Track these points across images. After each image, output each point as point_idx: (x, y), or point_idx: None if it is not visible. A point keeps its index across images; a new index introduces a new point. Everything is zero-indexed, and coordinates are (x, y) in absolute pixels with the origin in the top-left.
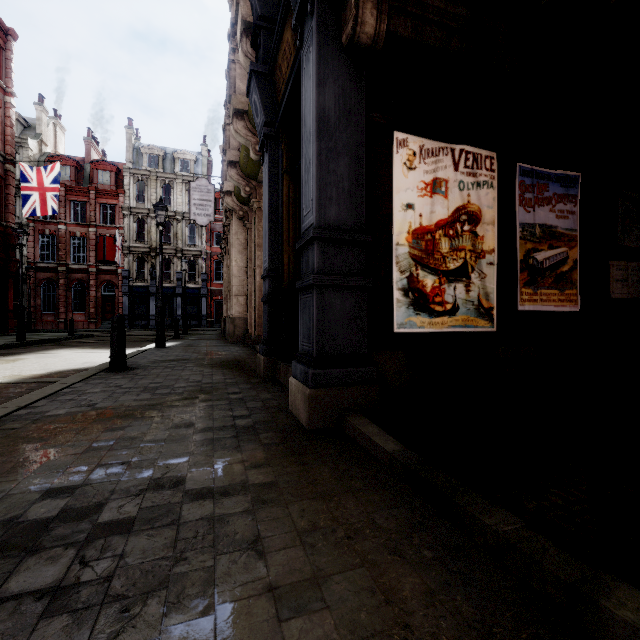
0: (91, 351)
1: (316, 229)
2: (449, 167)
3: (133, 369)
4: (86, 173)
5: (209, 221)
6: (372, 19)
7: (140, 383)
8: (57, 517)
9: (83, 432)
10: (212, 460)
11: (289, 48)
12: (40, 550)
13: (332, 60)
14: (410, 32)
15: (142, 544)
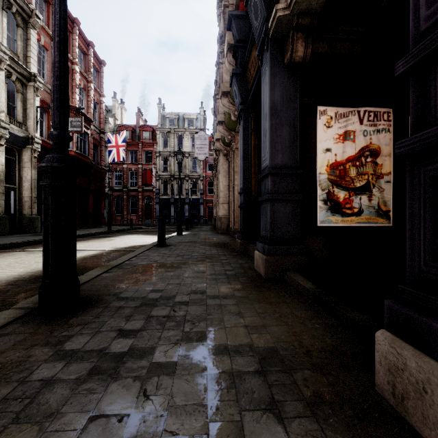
0: (144, 236)
1: (269, 169)
2: (356, 122)
3: (169, 246)
4: (137, 133)
5: (205, 157)
6: (302, 48)
7: (174, 252)
8: (159, 298)
9: (157, 271)
10: (217, 286)
11: (255, 60)
12: (158, 306)
13: (279, 73)
14: (326, 49)
15: (194, 309)
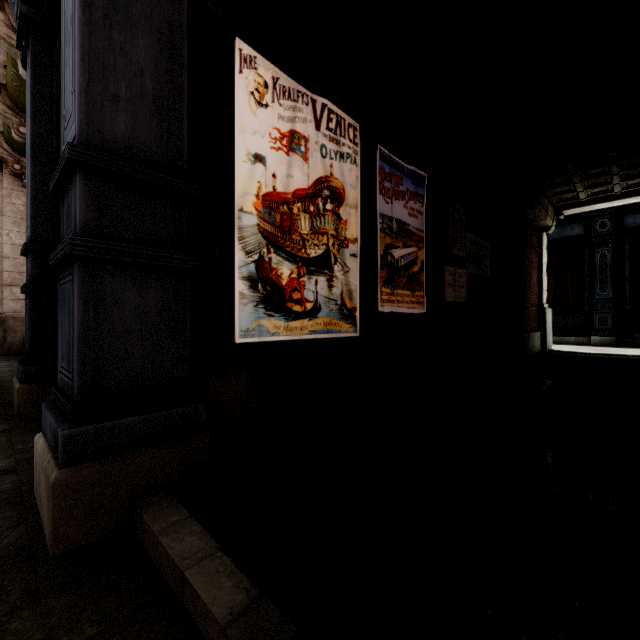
0: None
1: (78, 145)
2: (310, 122)
3: None
4: None
5: None
6: None
7: None
8: None
9: None
10: None
11: None
12: None
13: None
14: None
15: None
